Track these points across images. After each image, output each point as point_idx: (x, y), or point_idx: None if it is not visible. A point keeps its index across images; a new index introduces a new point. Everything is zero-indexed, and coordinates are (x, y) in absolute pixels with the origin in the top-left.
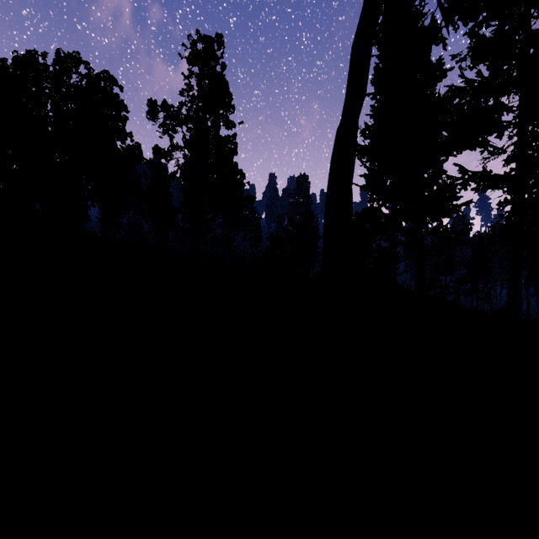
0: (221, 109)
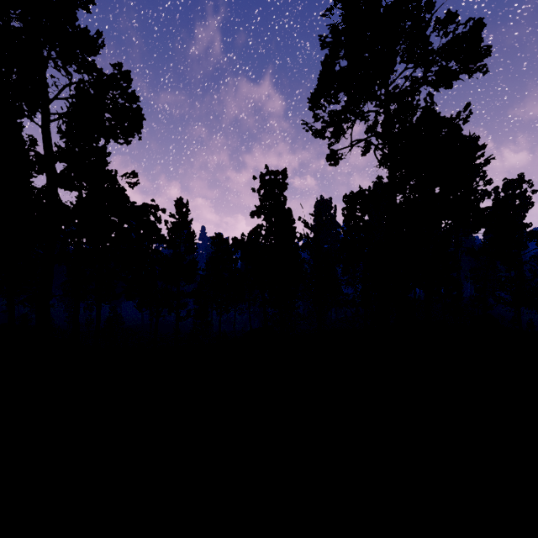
0: None
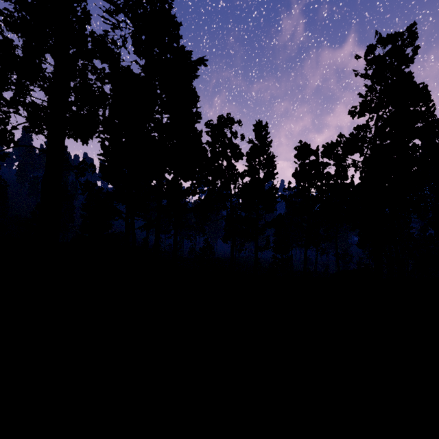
0: None
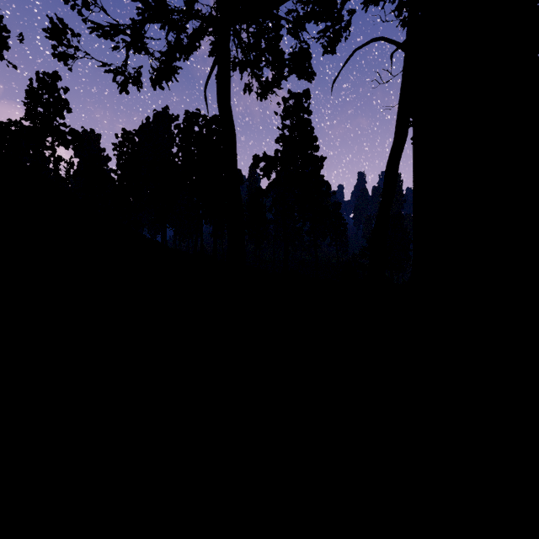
0: (307, 151)
